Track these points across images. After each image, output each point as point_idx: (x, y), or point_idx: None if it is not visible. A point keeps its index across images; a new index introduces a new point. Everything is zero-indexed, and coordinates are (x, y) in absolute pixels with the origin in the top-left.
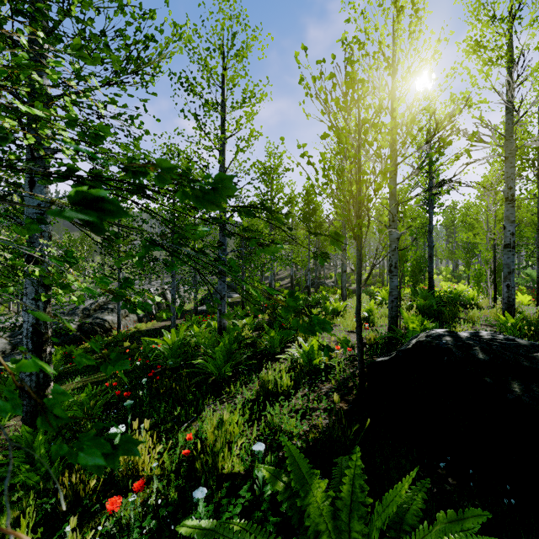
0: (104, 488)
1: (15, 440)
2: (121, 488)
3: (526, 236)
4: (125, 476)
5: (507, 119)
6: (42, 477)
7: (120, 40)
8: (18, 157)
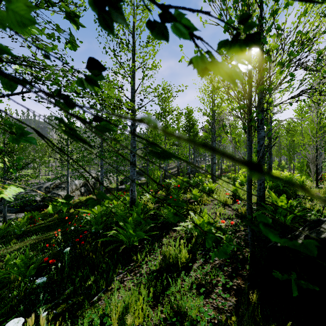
0: None
1: None
2: None
3: None
4: None
5: None
6: None
7: None
8: None
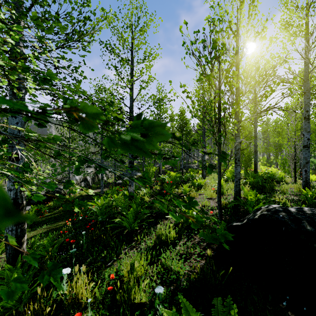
0: (56, 311)
1: (4, 268)
2: (67, 312)
3: (312, 139)
4: (69, 304)
5: (305, 69)
6: (17, 300)
7: (69, 20)
8: (0, 94)
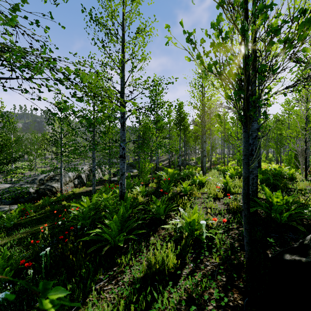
0: None
1: None
2: None
3: None
4: None
5: None
6: None
7: None
8: None
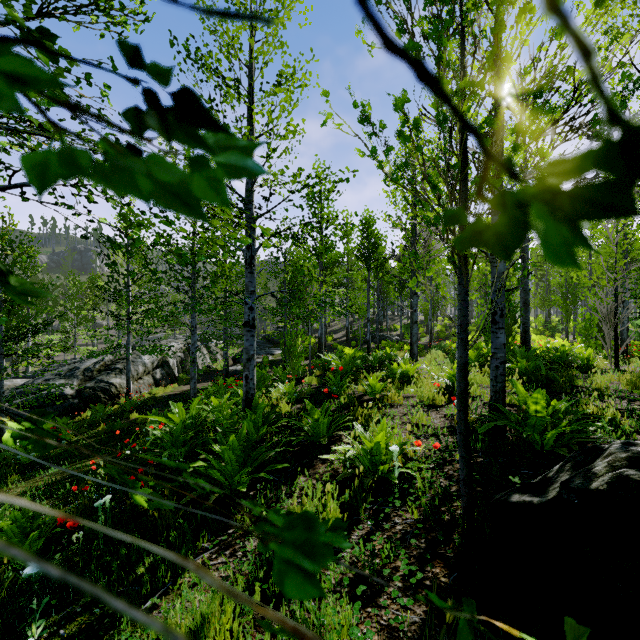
0: None
1: None
2: None
3: None
4: None
5: None
6: None
7: None
8: None
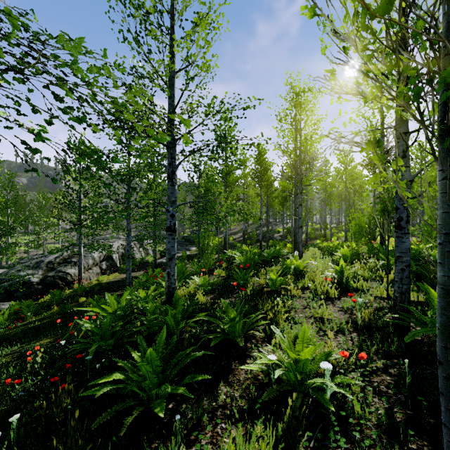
0: None
1: None
2: None
3: None
4: None
5: None
6: None
7: None
8: None
